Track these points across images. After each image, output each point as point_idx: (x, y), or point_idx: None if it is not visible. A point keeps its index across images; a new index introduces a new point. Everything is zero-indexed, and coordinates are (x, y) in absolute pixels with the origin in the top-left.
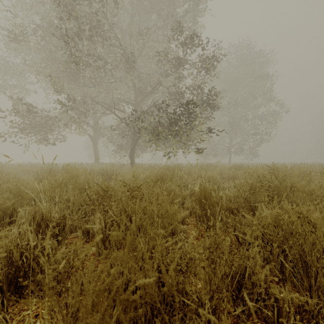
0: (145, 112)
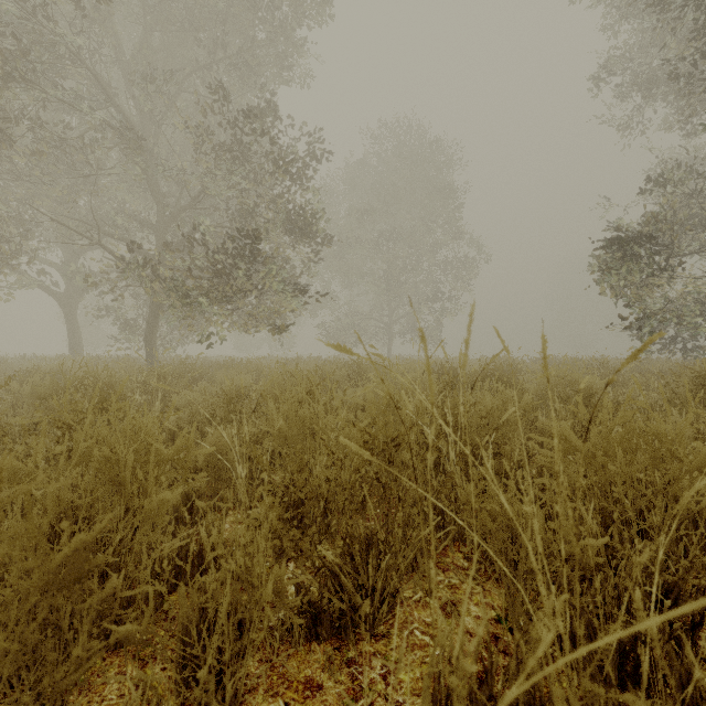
0: (179, 245)
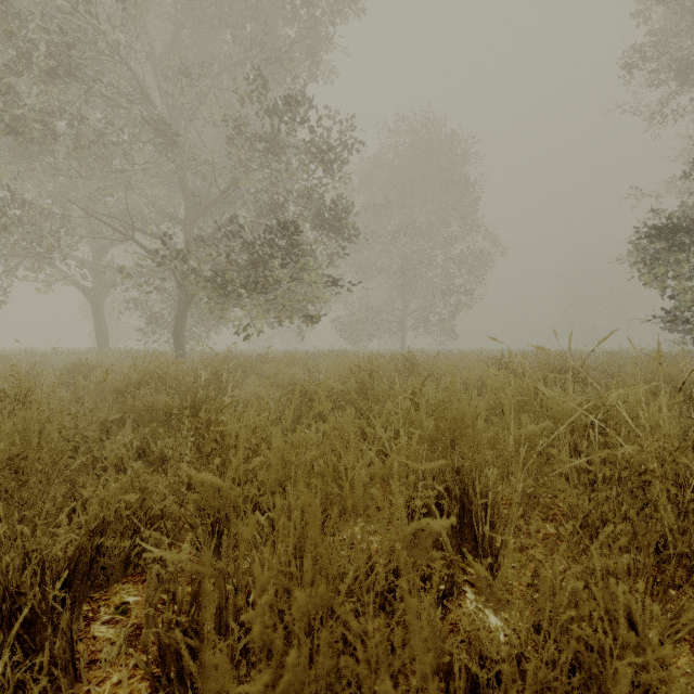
0: (208, 240)
